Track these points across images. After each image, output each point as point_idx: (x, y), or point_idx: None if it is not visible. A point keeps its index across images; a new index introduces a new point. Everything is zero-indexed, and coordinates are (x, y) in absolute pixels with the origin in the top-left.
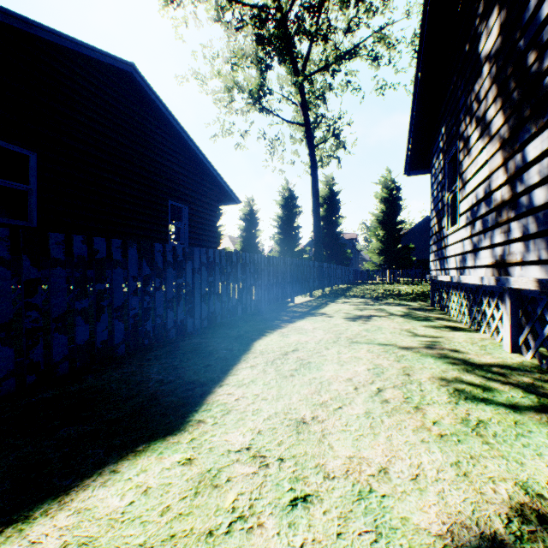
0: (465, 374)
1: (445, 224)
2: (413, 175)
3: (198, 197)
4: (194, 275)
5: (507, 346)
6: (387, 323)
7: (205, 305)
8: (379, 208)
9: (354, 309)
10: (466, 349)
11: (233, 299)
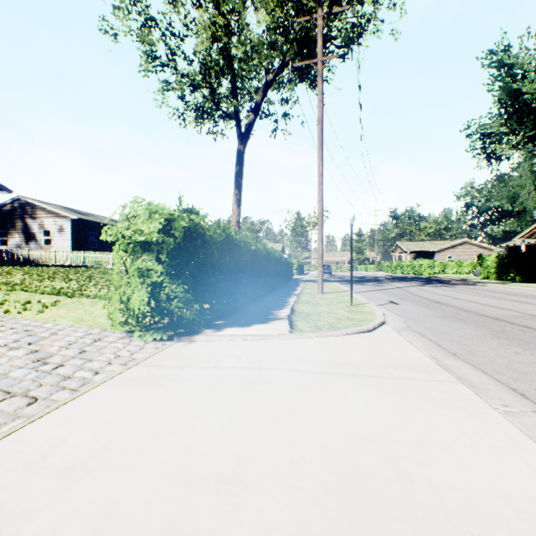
0: None
1: None
2: None
3: None
4: None
5: None
6: None
7: None
8: None
9: None
10: None
11: None
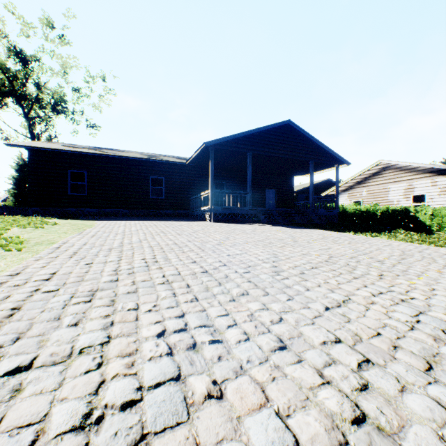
0: None
1: None
2: None
3: None
4: None
5: None
6: None
7: None
8: None
9: None
10: None
11: None
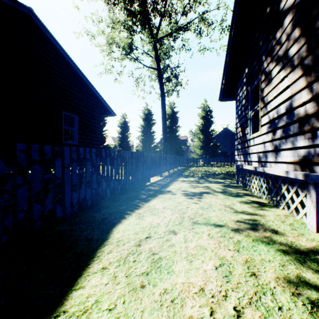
0: (303, 269)
1: (248, 132)
2: (224, 101)
3: (85, 110)
4: (64, 169)
5: (312, 226)
6: (214, 199)
7: (76, 193)
8: (200, 122)
9: (190, 187)
10: (282, 230)
11: (102, 185)
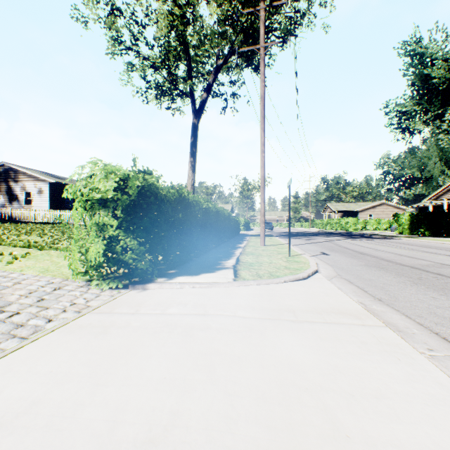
0: None
1: None
2: None
3: None
4: None
5: None
6: None
7: None
8: None
9: None
10: None
11: None
